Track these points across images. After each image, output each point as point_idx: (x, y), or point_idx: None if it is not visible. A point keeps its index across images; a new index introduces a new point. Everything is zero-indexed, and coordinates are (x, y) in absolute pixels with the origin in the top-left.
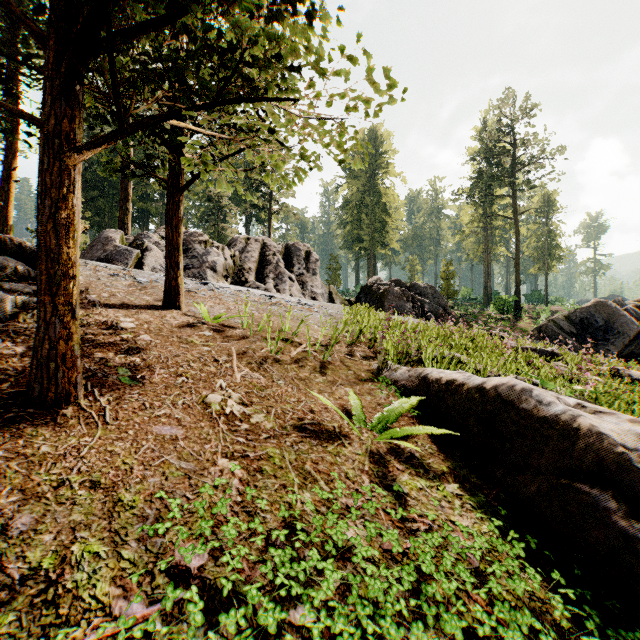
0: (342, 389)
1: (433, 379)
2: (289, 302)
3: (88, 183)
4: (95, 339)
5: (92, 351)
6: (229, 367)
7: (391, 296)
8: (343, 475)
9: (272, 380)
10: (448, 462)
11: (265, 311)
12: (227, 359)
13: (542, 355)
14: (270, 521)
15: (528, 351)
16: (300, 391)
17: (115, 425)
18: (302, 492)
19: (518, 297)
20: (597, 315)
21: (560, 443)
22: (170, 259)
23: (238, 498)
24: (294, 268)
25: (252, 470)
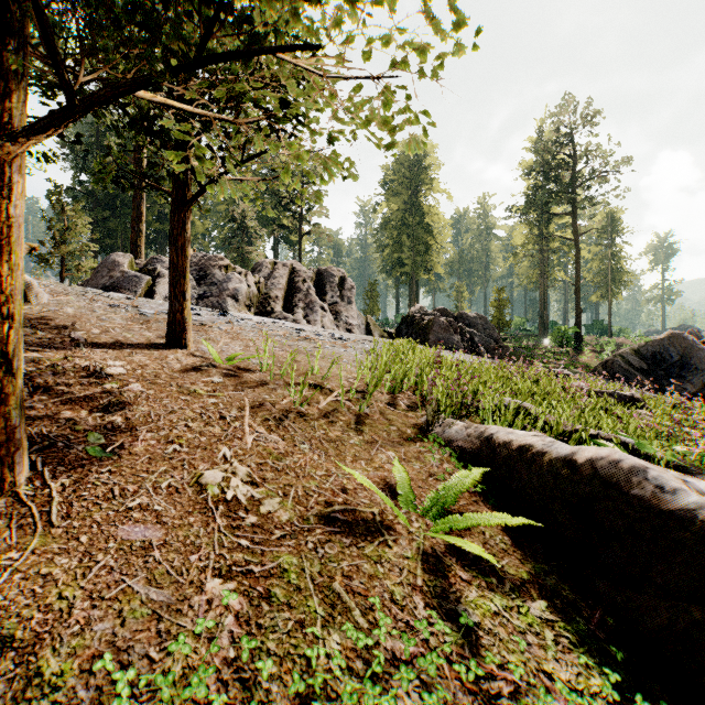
0: (383, 454)
1: (500, 442)
2: (320, 336)
3: (99, 202)
4: (67, 391)
5: (59, 409)
6: (239, 427)
7: (436, 328)
8: (387, 597)
9: (293, 444)
10: (528, 564)
11: (291, 348)
12: (238, 415)
13: (620, 400)
14: (276, 697)
15: (604, 396)
16: (329, 459)
17: (63, 527)
18: (328, 634)
19: (579, 328)
20: (671, 349)
21: (698, 553)
22: (174, 288)
23: (230, 652)
24: (327, 296)
25: (256, 596)
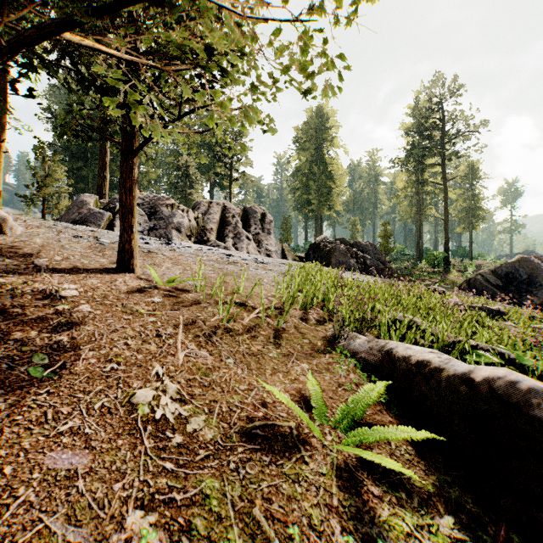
0: (298, 366)
1: (399, 356)
2: (245, 260)
3: (74, 155)
4: (22, 313)
5: (11, 330)
6: (173, 343)
7: (337, 253)
8: (305, 521)
9: (220, 359)
10: (432, 475)
11: (221, 271)
12: (172, 332)
13: (488, 313)
14: None
15: (475, 310)
16: (251, 372)
17: None
18: None
19: (447, 253)
20: (521, 270)
21: None
22: (124, 222)
23: None
24: (251, 228)
25: (176, 529)
